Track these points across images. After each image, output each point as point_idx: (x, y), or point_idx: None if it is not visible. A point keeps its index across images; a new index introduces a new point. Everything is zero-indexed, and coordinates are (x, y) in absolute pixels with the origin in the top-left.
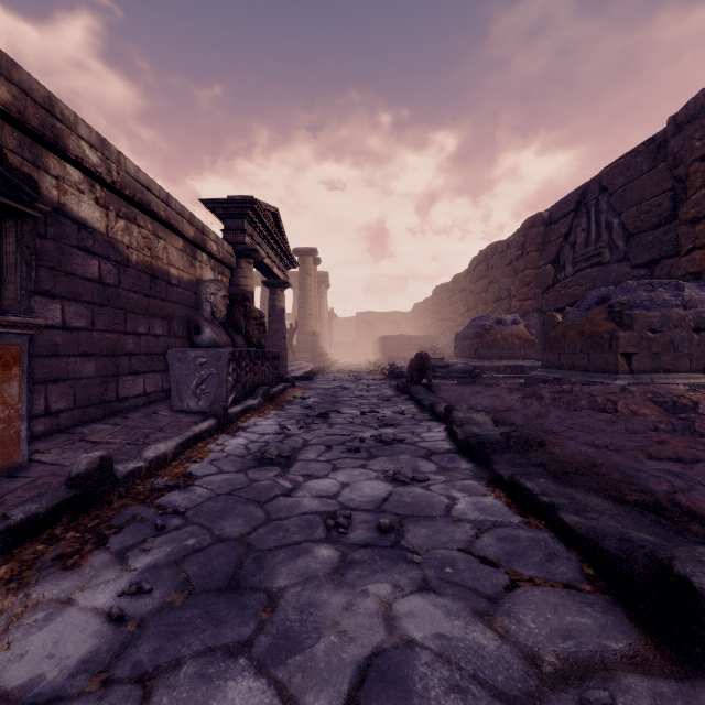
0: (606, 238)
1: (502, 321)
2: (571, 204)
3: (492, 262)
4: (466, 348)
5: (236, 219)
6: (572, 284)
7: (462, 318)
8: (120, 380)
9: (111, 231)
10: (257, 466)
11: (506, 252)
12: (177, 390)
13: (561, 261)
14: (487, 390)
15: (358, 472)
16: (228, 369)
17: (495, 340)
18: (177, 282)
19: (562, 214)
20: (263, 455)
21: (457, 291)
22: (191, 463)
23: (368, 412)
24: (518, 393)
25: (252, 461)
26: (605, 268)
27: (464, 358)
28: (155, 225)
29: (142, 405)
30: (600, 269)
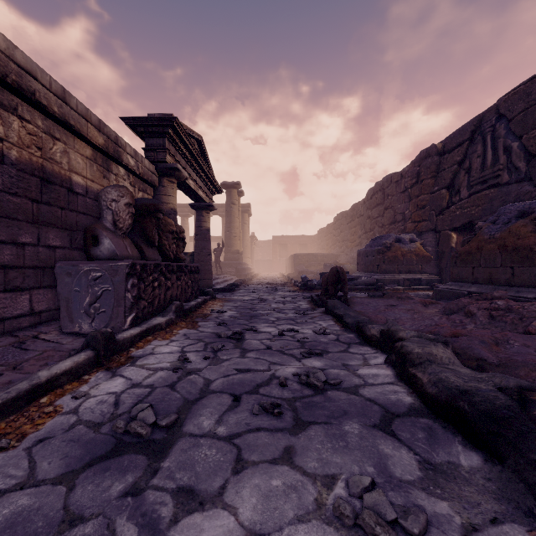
0: (504, 161)
1: (401, 239)
2: (465, 134)
3: (388, 191)
4: (368, 263)
5: (157, 138)
6: (468, 205)
7: (360, 239)
8: None
9: None
10: (107, 455)
11: (400, 182)
12: (67, 309)
13: (456, 185)
14: (402, 303)
15: (280, 479)
16: (126, 285)
17: (395, 257)
18: (84, 191)
19: (456, 144)
20: (128, 426)
21: (355, 217)
22: None
23: (286, 331)
24: (433, 307)
25: (107, 438)
26: (503, 188)
27: (366, 272)
28: (50, 123)
29: (28, 326)
30: (498, 190)
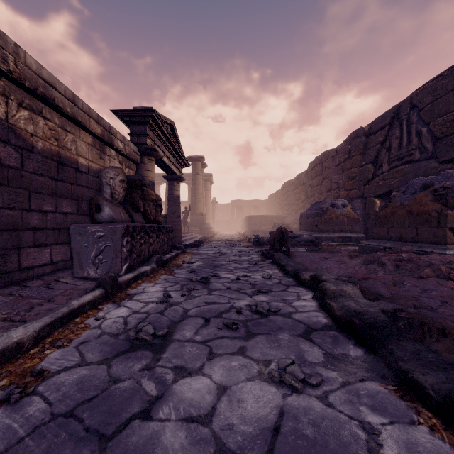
0: (416, 142)
1: (335, 204)
2: (386, 119)
3: (326, 164)
4: (309, 224)
5: (139, 126)
6: (388, 177)
7: (303, 204)
8: (23, 252)
9: (12, 118)
10: (127, 351)
11: (335, 157)
12: (78, 260)
13: (379, 161)
14: (332, 256)
15: (237, 362)
16: (122, 242)
17: (330, 218)
18: (86, 170)
19: (379, 127)
20: (137, 335)
21: (299, 185)
22: (53, 348)
23: (242, 277)
24: (357, 259)
25: (124, 342)
26: (415, 164)
27: (307, 231)
28: (63, 120)
29: (49, 273)
30: (412, 165)
